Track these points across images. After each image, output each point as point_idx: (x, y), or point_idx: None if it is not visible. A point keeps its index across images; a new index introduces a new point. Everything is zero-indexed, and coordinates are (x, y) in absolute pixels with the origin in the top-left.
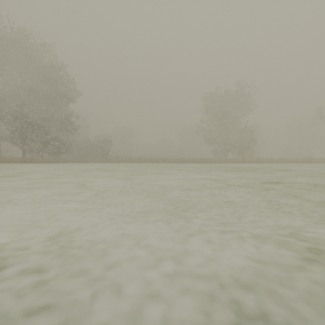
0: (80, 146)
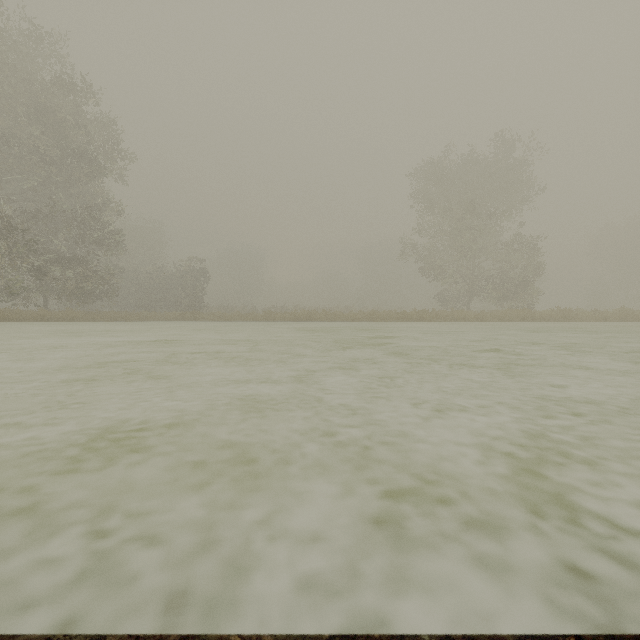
0: (141, 284)
